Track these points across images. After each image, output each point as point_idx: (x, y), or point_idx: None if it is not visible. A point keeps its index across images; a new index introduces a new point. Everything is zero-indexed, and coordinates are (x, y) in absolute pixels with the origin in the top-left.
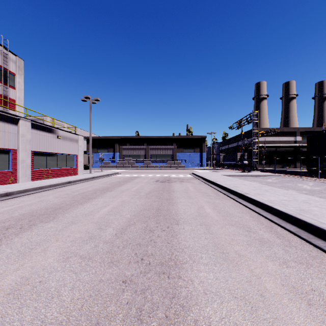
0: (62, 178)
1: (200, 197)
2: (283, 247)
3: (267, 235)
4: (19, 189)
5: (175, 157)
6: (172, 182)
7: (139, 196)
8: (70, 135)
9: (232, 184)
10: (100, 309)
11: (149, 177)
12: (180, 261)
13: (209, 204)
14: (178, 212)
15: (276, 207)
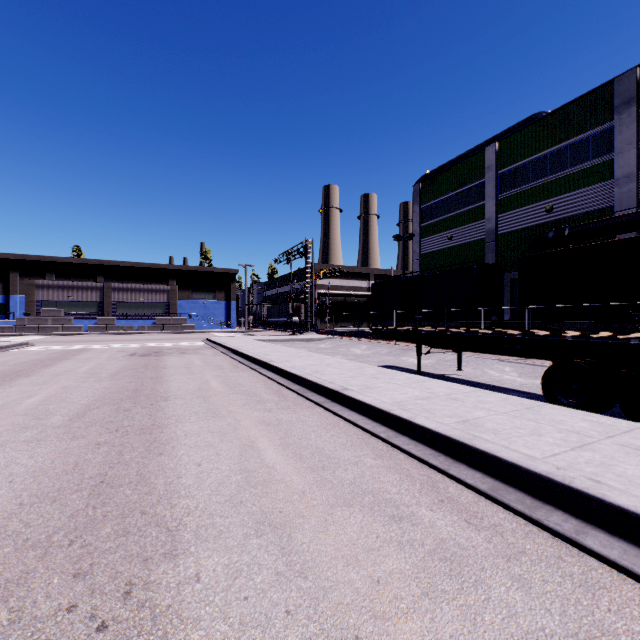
0: None
1: (208, 372)
2: (277, 402)
3: (270, 396)
4: None
5: (175, 309)
6: (165, 355)
7: (98, 379)
8: None
9: (262, 351)
10: (76, 459)
11: (114, 348)
12: (165, 424)
13: (218, 378)
14: (169, 390)
15: (293, 371)
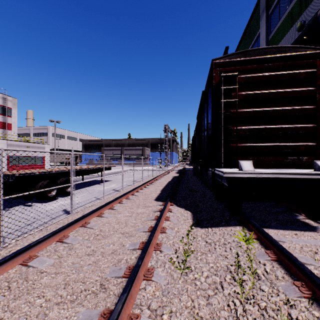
0: None
1: None
2: None
3: None
4: None
5: (144, 156)
6: None
7: None
8: (38, 145)
9: None
10: None
11: None
12: None
13: None
14: None
15: None
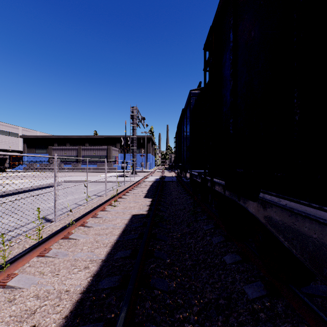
0: None
1: None
2: None
3: None
4: None
5: (110, 158)
6: None
7: None
8: None
9: None
10: None
11: None
12: None
13: None
14: None
15: None
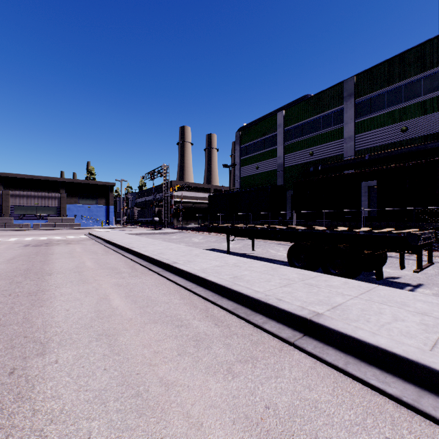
0: None
1: (86, 256)
2: (130, 273)
3: (126, 269)
4: None
5: (65, 211)
6: (54, 245)
7: None
8: None
9: (128, 241)
10: None
11: (11, 241)
12: (47, 289)
13: (92, 260)
14: (54, 268)
15: (145, 253)
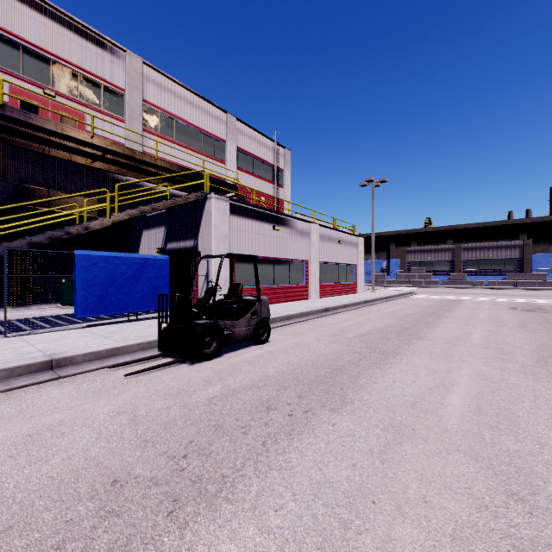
0: (348, 296)
1: None
2: None
3: None
4: (332, 305)
5: (529, 264)
6: None
7: (509, 328)
8: (349, 237)
9: None
10: None
11: (484, 301)
12: None
13: None
14: None
15: None
